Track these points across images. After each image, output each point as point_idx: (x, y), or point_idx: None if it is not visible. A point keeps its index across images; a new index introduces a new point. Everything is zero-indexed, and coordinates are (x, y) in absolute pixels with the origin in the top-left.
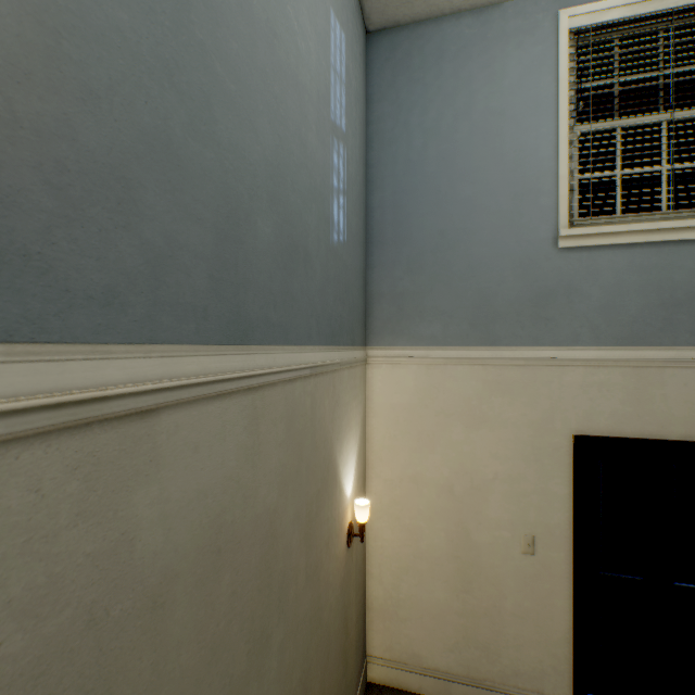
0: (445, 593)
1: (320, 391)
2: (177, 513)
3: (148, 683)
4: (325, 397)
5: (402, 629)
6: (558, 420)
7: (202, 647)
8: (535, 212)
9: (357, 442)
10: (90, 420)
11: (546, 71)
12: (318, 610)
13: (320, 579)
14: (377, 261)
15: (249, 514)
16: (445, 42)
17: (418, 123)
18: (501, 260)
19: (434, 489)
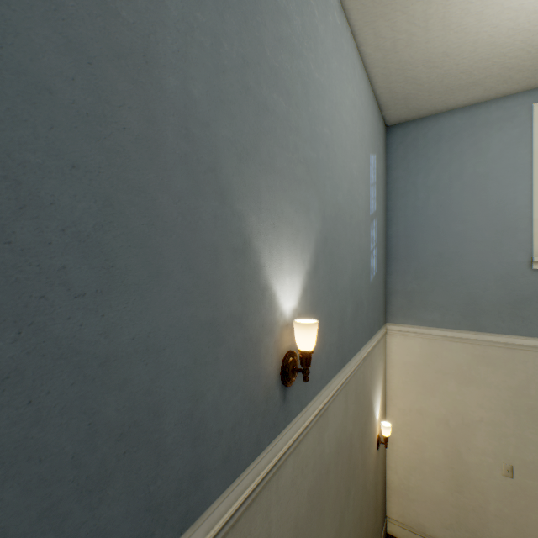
0: (442, 489)
1: (366, 367)
2: (331, 439)
3: (326, 497)
4: (367, 369)
5: (411, 505)
6: (532, 389)
7: (335, 489)
8: (513, 243)
9: (381, 385)
10: (320, 416)
11: (522, 145)
12: (365, 483)
13: (366, 466)
14: (393, 269)
15: (345, 436)
16: (442, 130)
17: (422, 182)
18: (485, 274)
19: (434, 420)
